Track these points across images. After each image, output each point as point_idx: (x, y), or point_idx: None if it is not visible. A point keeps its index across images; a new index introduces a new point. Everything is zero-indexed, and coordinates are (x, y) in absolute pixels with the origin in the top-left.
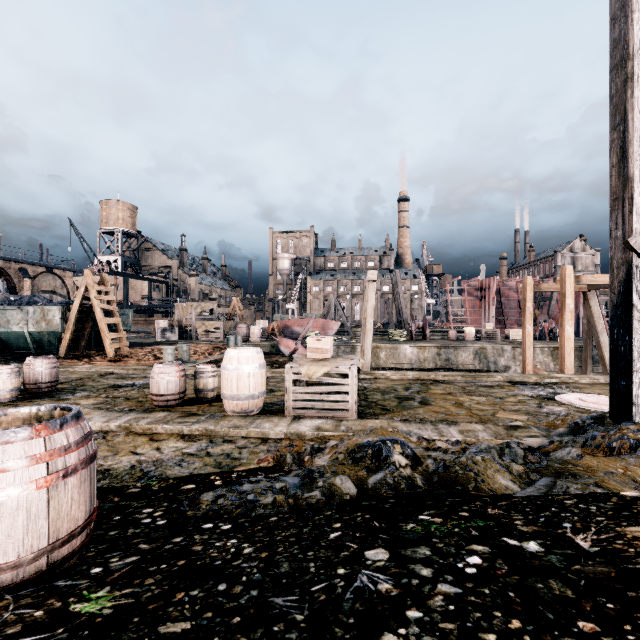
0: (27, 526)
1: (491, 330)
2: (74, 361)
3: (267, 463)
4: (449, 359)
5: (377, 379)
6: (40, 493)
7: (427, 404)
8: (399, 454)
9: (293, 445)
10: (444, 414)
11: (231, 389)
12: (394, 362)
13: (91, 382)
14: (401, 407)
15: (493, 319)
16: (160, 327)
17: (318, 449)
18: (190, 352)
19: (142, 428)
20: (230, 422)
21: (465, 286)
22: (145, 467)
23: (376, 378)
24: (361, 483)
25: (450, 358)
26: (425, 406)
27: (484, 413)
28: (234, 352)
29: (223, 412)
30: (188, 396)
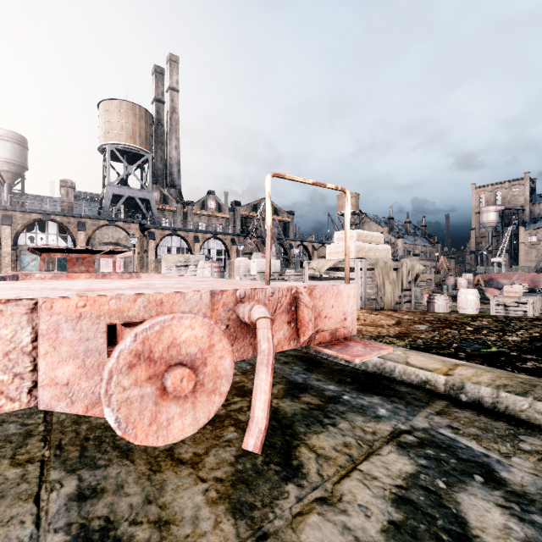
0: (444, 308)
1: None
2: None
3: None
4: None
5: None
6: (445, 304)
7: None
8: None
9: None
10: None
11: (462, 305)
12: None
13: None
14: None
15: None
16: None
17: None
18: None
19: None
20: None
21: None
22: None
23: None
24: None
25: None
26: None
27: None
28: (464, 290)
29: None
30: None
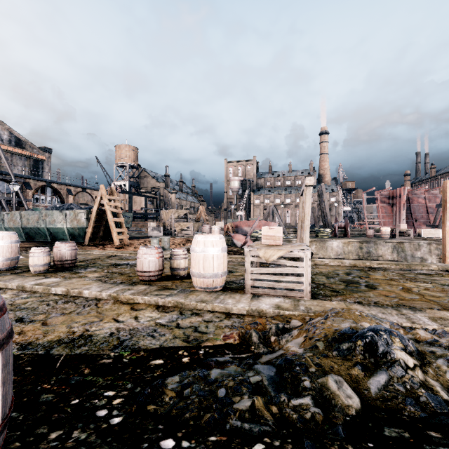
0: None
1: (405, 229)
2: (93, 247)
3: (233, 340)
4: (370, 252)
5: (317, 265)
6: None
7: (374, 288)
8: (401, 350)
9: (257, 323)
10: (397, 298)
11: (198, 268)
12: (323, 253)
13: (100, 261)
14: (349, 290)
15: (403, 221)
16: (151, 226)
17: (283, 329)
18: (170, 243)
19: (126, 298)
20: (197, 296)
21: (378, 195)
22: (122, 335)
23: (316, 264)
24: (358, 386)
25: (371, 251)
26: (373, 290)
27: (440, 299)
28: (201, 237)
29: (192, 287)
30: (165, 273)
